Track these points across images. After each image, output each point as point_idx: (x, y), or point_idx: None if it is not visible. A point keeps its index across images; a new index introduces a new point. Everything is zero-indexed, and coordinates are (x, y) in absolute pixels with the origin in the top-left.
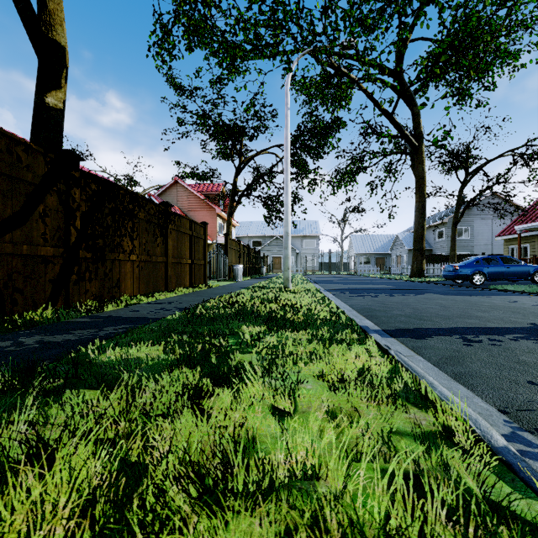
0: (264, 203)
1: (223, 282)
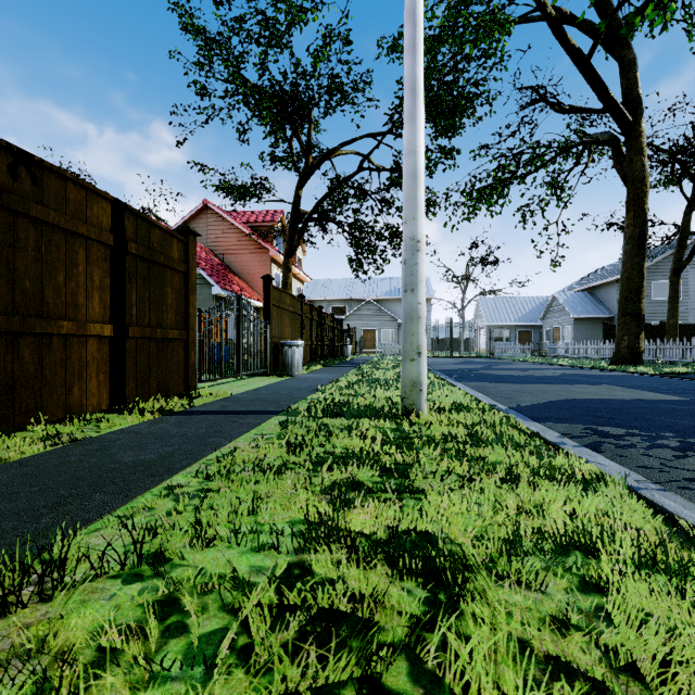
0: (348, 235)
1: (253, 381)
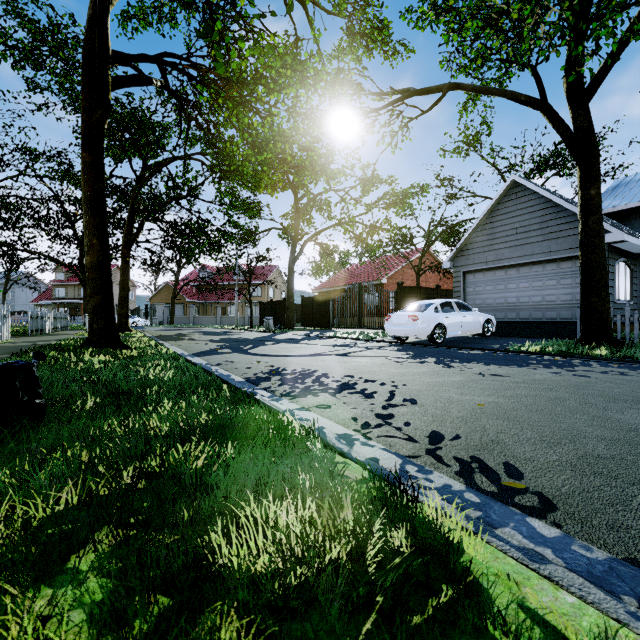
0: None
1: None
